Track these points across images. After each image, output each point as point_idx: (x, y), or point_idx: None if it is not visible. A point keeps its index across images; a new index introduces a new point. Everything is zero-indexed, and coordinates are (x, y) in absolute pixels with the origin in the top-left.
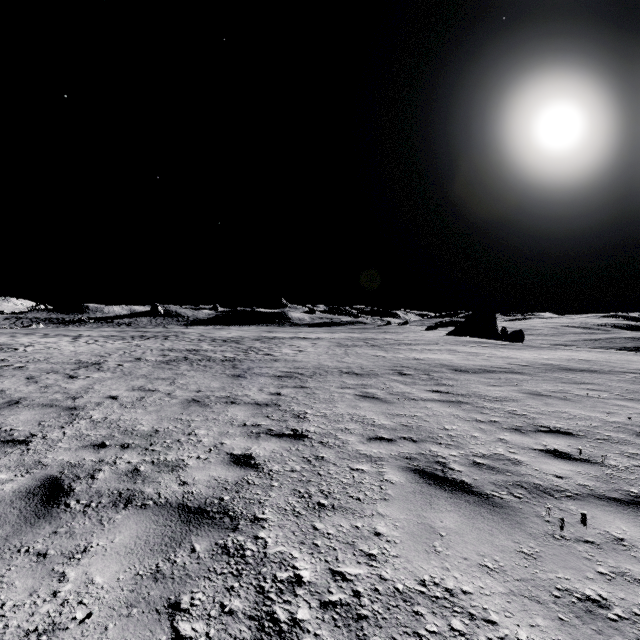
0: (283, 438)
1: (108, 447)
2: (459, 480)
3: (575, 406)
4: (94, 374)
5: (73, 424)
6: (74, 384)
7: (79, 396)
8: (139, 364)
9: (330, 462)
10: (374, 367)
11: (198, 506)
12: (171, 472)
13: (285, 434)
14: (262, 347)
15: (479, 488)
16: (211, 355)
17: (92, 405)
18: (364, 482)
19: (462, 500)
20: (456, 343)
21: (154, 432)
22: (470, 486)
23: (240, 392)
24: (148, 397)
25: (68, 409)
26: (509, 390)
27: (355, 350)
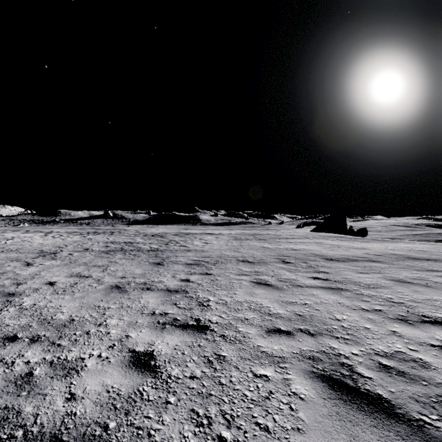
0: (186, 330)
1: (17, 341)
2: (375, 394)
3: (441, 293)
4: (47, 262)
5: (1, 312)
6: (26, 271)
7: (24, 282)
8: (85, 253)
9: (232, 364)
10: (263, 256)
11: (73, 441)
12: (64, 378)
13: (189, 325)
14: (179, 240)
15: (402, 408)
16: (141, 246)
17: (30, 291)
18: (270, 397)
19: (391, 432)
20: (320, 237)
21: (69, 322)
22: (391, 404)
23: (156, 278)
24: (80, 283)
25: (7, 295)
26: (376, 277)
27: (247, 242)
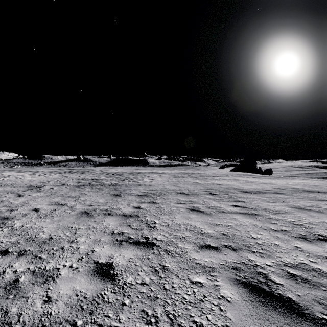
0: (138, 246)
1: (8, 254)
2: (286, 297)
3: None
4: (33, 194)
5: None
6: (18, 200)
7: (15, 209)
8: (62, 187)
9: (173, 273)
10: (195, 189)
11: None
12: (43, 284)
13: (140, 242)
14: (133, 177)
15: (308, 309)
16: (104, 182)
17: (19, 216)
18: (204, 300)
19: None
20: (237, 175)
21: (48, 239)
22: (299, 306)
23: (115, 206)
24: (58, 210)
25: (2, 219)
26: (281, 205)
27: (183, 179)
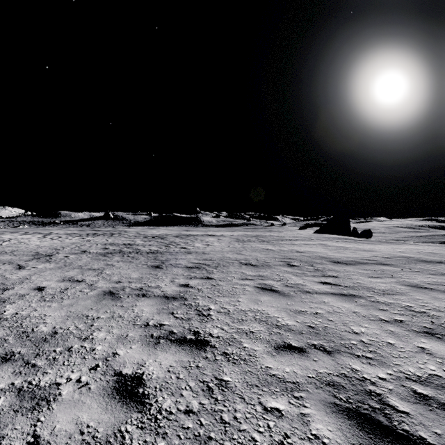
0: (183, 346)
1: None
2: (417, 437)
3: None
4: (40, 265)
5: None
6: (17, 274)
7: (11, 287)
8: (82, 256)
9: (236, 393)
10: (267, 259)
11: None
12: (31, 412)
13: (186, 340)
14: (180, 242)
15: None
16: (140, 248)
17: (15, 298)
18: (286, 443)
19: None
20: (325, 239)
21: (51, 335)
22: None
23: (153, 283)
24: (71, 288)
25: None
26: (390, 282)
27: (250, 244)
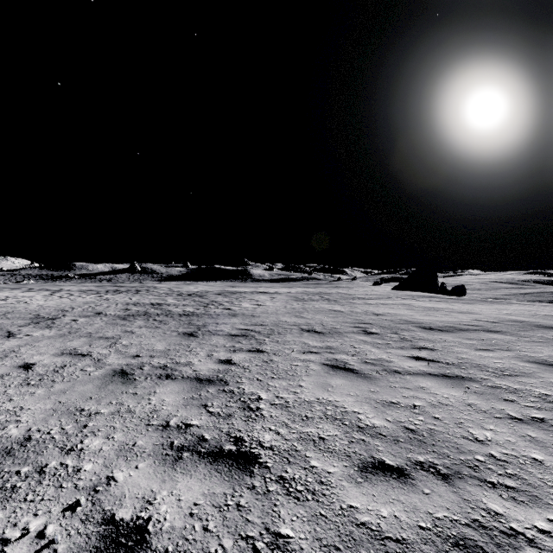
0: (218, 465)
1: None
2: None
3: None
4: (37, 332)
5: None
6: (2, 345)
7: None
8: (94, 319)
9: None
10: (335, 324)
11: None
12: None
13: (223, 452)
14: (223, 301)
15: None
16: (172, 309)
17: None
18: None
19: None
20: (407, 297)
21: (20, 443)
22: None
23: (183, 358)
24: (70, 366)
25: None
26: (507, 357)
27: (312, 304)
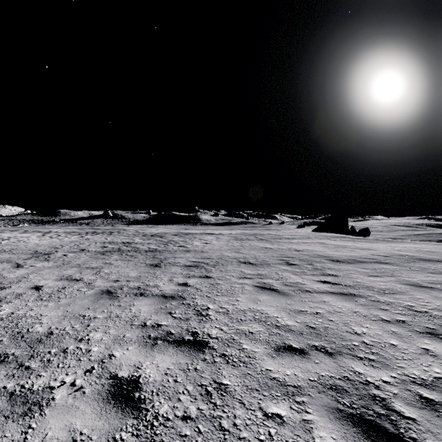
0: (181, 347)
1: None
2: None
3: None
4: (38, 263)
5: None
6: (14, 273)
7: (8, 286)
8: (80, 254)
9: (235, 397)
10: (265, 257)
11: None
12: (22, 418)
13: (184, 340)
14: (179, 240)
15: None
16: (139, 247)
17: (11, 297)
18: None
19: None
20: (323, 237)
21: (46, 335)
22: None
23: (152, 282)
24: (69, 287)
25: None
26: (390, 281)
27: (248, 243)
